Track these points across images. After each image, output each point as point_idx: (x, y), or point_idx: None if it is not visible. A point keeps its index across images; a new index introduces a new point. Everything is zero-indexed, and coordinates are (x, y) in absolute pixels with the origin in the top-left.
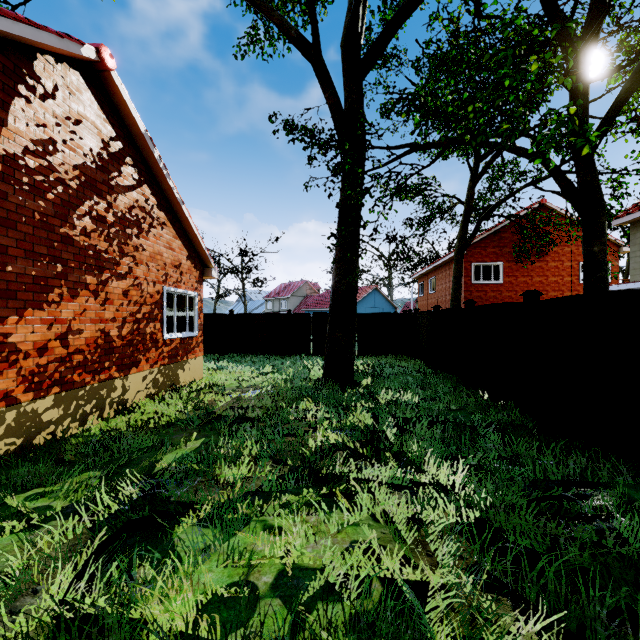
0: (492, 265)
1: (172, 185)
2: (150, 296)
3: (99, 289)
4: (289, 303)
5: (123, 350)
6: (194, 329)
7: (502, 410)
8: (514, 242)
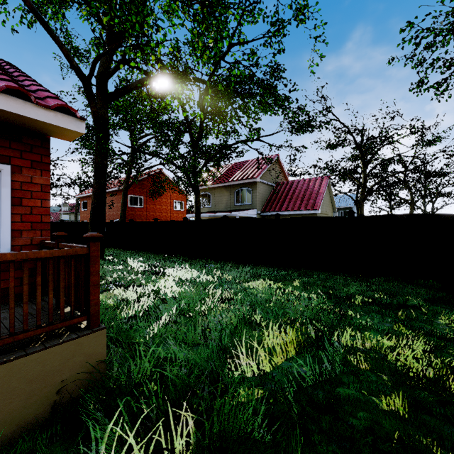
0: (139, 197)
1: None
2: None
3: None
4: None
5: None
6: None
7: (175, 258)
8: (150, 187)
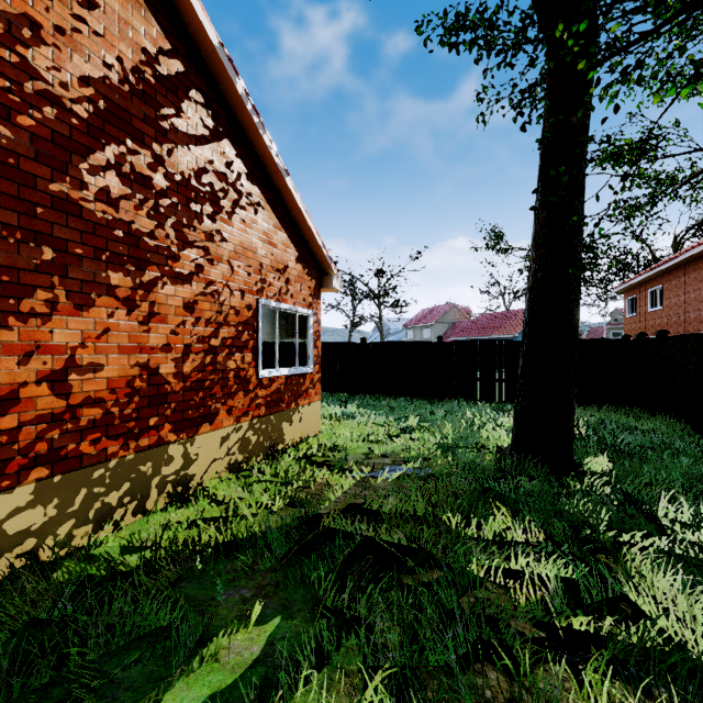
0: None
1: (268, 142)
2: (235, 312)
3: (137, 296)
4: (433, 331)
5: (185, 397)
6: (307, 363)
7: None
8: None
